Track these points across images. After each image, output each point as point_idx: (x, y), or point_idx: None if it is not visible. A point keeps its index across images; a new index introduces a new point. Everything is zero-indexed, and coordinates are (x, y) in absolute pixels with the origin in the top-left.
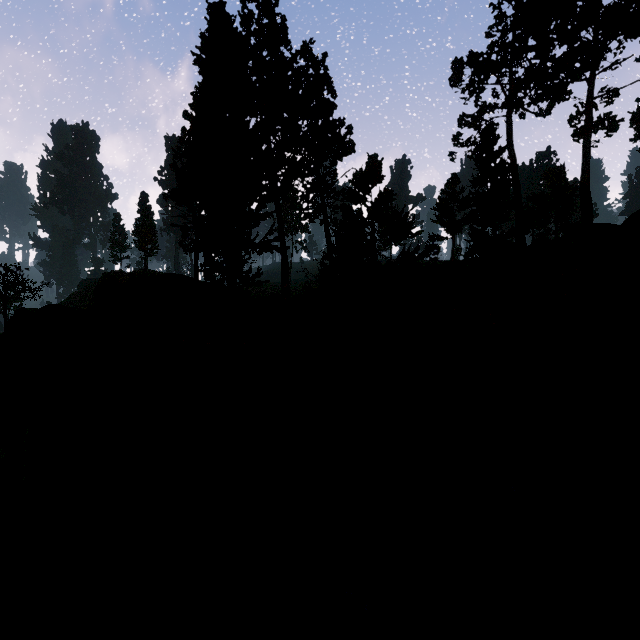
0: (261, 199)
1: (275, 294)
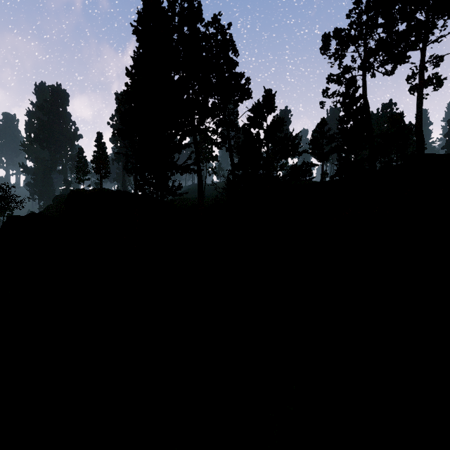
0: (182, 133)
1: (193, 205)
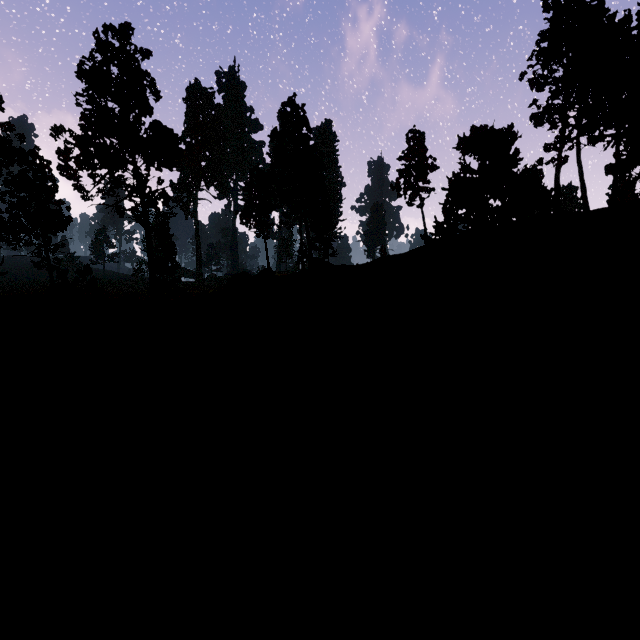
0: None
1: None
